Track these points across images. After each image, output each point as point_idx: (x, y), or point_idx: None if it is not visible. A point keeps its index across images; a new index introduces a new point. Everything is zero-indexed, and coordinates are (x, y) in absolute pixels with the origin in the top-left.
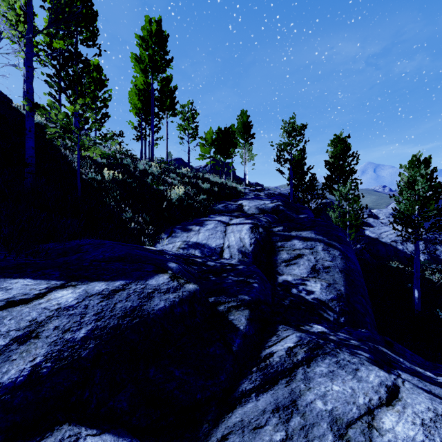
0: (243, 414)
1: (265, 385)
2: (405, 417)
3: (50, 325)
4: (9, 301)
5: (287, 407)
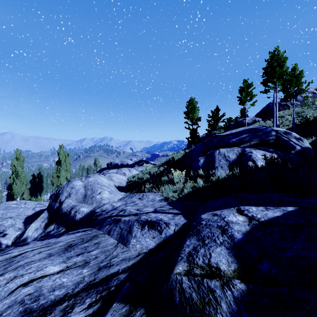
0: (128, 263)
1: (110, 277)
2: (44, 272)
3: (216, 217)
4: (244, 210)
5: (104, 267)
